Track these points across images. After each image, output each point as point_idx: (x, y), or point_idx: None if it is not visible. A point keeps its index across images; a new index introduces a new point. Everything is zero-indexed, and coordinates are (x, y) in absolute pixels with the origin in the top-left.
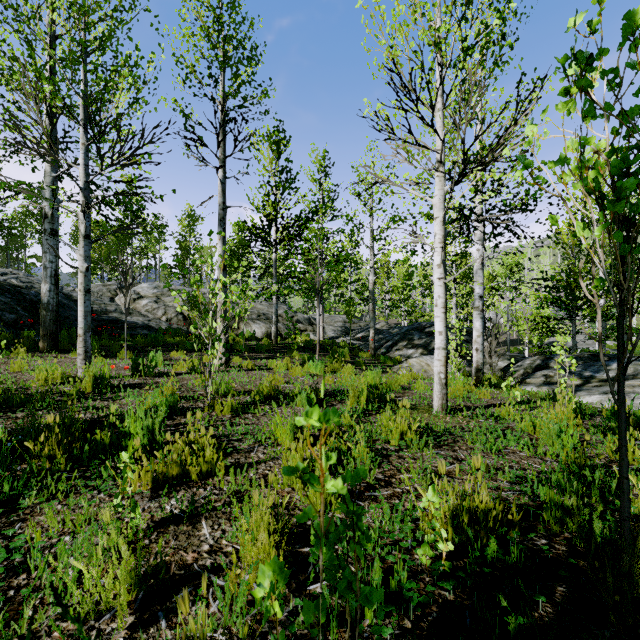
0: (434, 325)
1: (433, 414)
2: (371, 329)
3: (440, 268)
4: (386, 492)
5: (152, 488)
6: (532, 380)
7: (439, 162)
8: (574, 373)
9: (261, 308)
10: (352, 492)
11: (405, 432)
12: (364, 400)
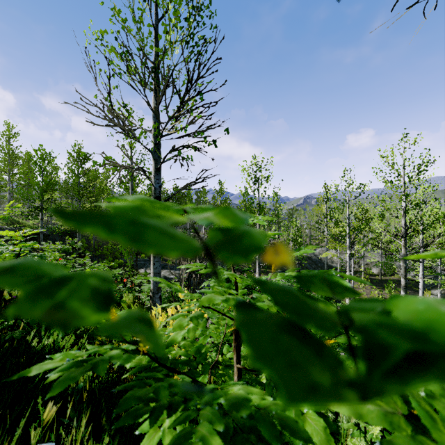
0: None
1: None
2: None
3: None
4: None
5: None
6: None
7: None
8: None
9: (377, 259)
10: None
11: None
12: None
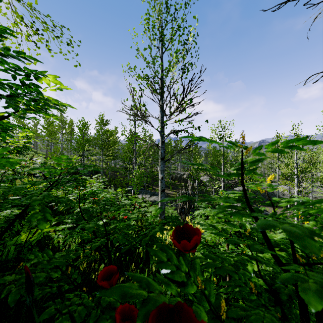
0: None
1: None
2: None
3: None
4: None
5: None
6: None
7: None
8: None
9: None
10: None
11: None
12: None
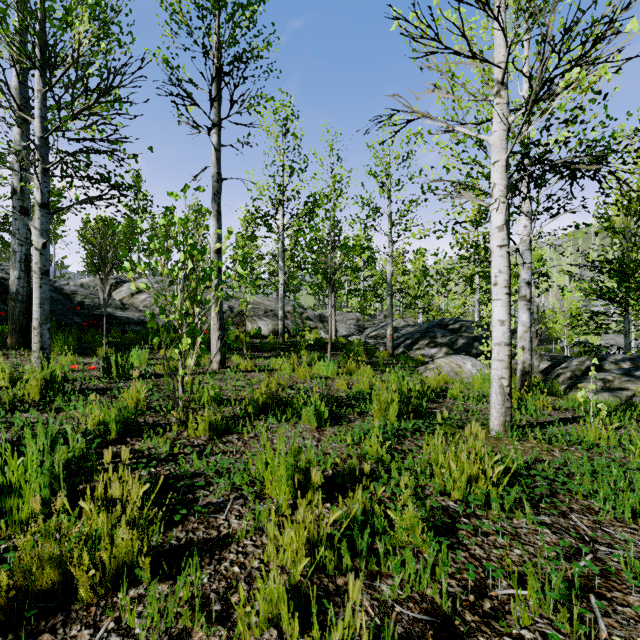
0: (458, 322)
1: (492, 436)
2: (389, 325)
3: (502, 231)
4: None
5: None
6: (586, 385)
7: (500, 83)
8: (639, 377)
9: (268, 304)
10: None
11: (473, 477)
12: (394, 415)
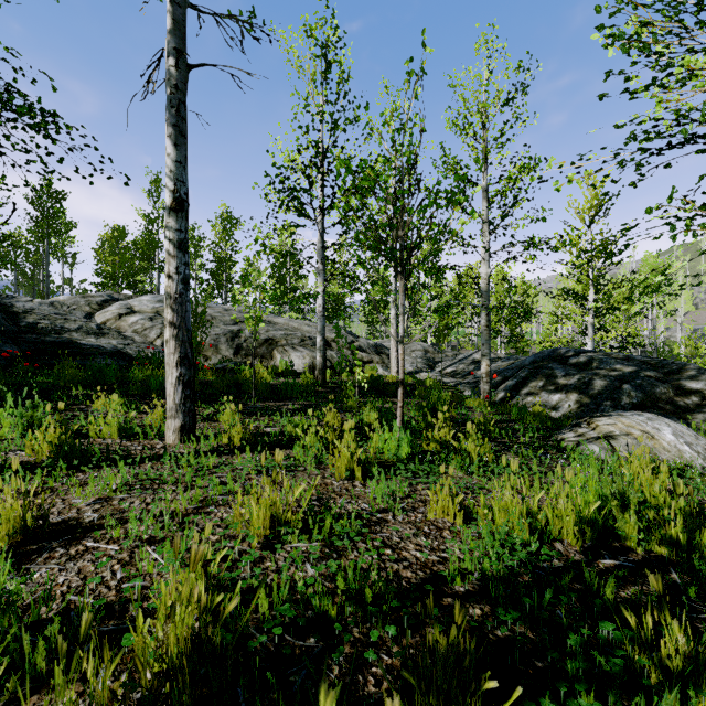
0: (582, 353)
1: None
2: (484, 358)
3: None
4: None
5: None
6: None
7: None
8: None
9: (307, 330)
10: None
11: None
12: None
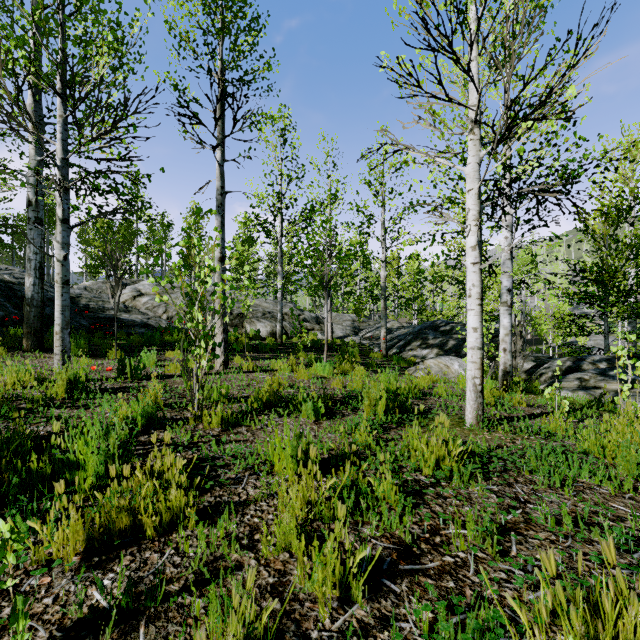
0: (449, 324)
1: (466, 428)
2: (383, 328)
3: (475, 251)
4: (431, 564)
5: (85, 551)
6: (565, 384)
7: (473, 122)
8: (613, 376)
9: (266, 306)
10: (379, 563)
11: (441, 457)
12: (382, 410)
